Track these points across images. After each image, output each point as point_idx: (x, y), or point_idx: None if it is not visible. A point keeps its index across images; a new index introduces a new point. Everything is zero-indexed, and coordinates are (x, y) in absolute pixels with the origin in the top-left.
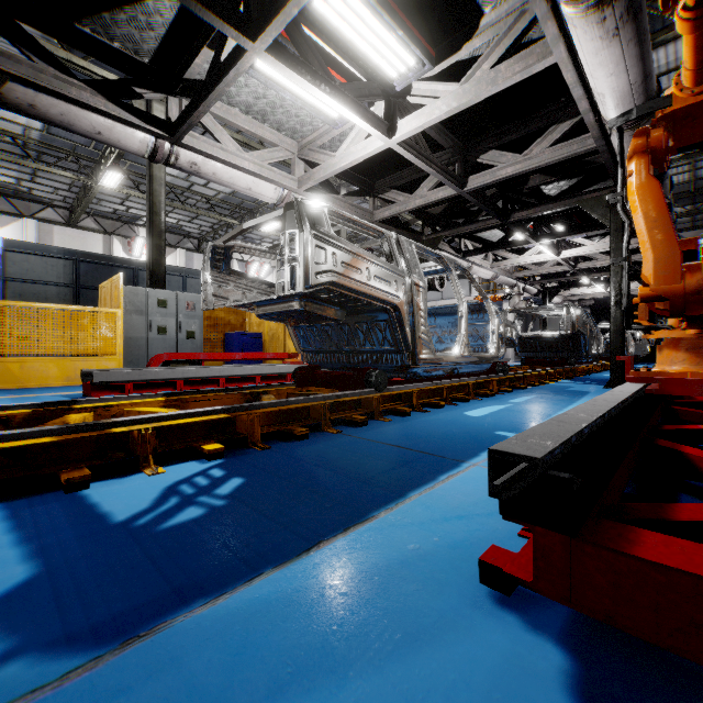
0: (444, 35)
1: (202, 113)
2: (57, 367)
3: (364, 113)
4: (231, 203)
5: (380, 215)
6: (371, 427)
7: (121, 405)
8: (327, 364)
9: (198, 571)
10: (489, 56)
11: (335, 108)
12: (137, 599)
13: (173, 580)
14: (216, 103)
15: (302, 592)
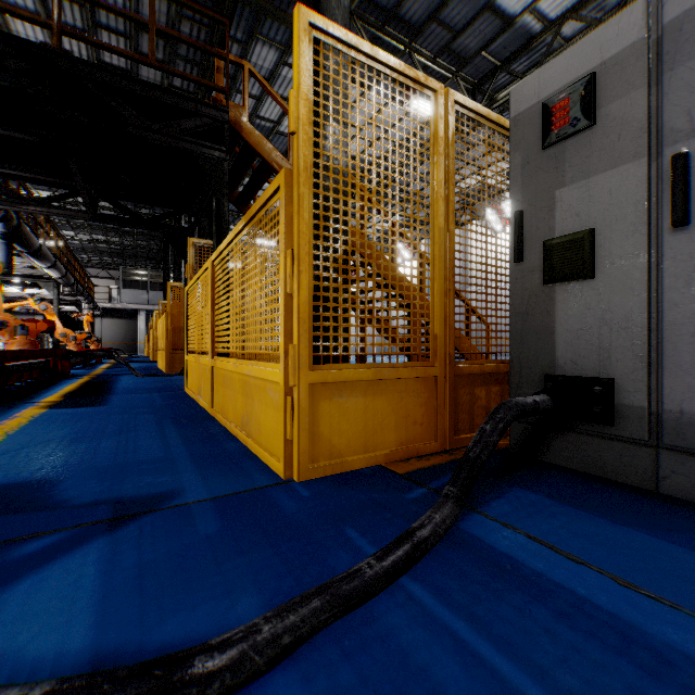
0: None
1: None
2: None
3: None
4: None
5: None
6: None
7: None
8: None
9: None
10: None
11: None
12: None
13: None
14: None
15: None
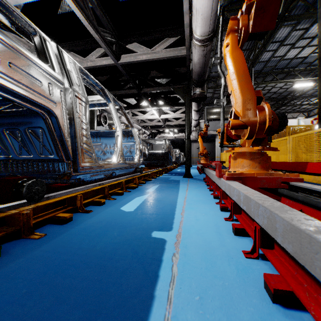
0: None
1: None
2: None
3: None
4: None
5: None
6: (1, 263)
7: None
8: None
9: None
10: None
11: None
12: None
13: None
14: None
15: None
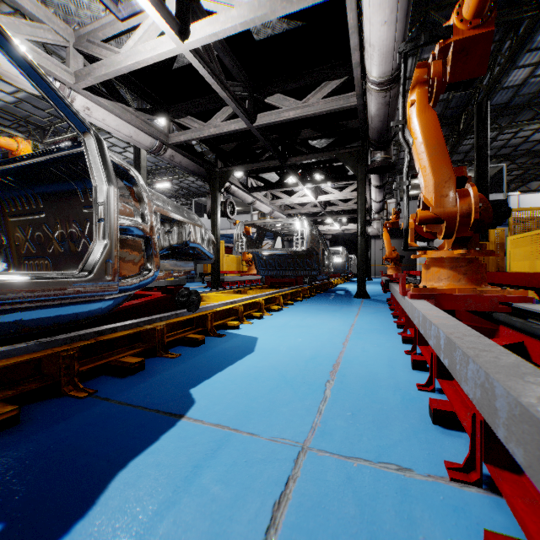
0: None
1: None
2: None
3: None
4: (14, 114)
5: (176, 139)
6: (148, 374)
7: None
8: None
9: None
10: None
11: None
12: None
13: None
14: None
15: None
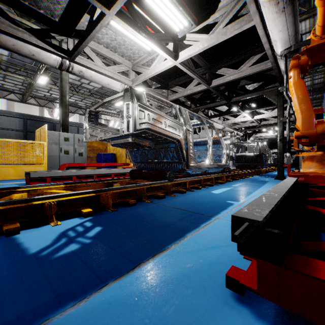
0: (201, 11)
1: (84, 46)
2: (14, 170)
3: (163, 48)
4: (100, 92)
5: (171, 98)
6: (167, 199)
7: (42, 189)
8: (146, 168)
9: (71, 283)
10: (223, 21)
11: (149, 45)
12: (34, 303)
13: (56, 290)
14: (92, 42)
15: (129, 296)
